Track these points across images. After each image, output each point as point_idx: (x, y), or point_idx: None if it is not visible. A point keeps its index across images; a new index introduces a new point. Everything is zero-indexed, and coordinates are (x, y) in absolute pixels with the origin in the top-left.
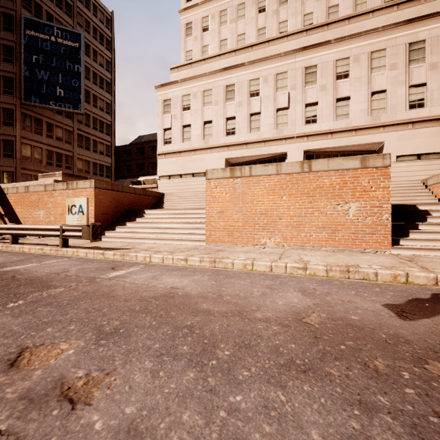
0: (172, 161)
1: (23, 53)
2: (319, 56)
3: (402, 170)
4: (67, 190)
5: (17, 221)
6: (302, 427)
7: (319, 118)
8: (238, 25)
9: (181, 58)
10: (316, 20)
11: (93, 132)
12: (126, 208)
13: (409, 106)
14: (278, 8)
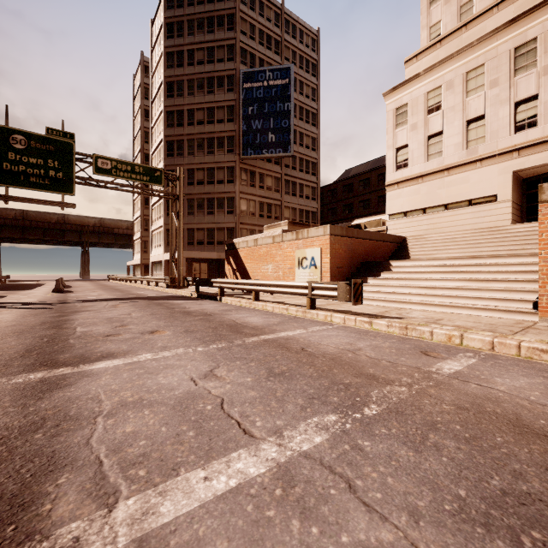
0: (410, 192)
1: (241, 109)
2: None
3: None
4: (296, 240)
5: (247, 276)
6: None
7: None
8: None
9: (422, 40)
10: None
11: (299, 175)
12: (361, 259)
13: None
14: None
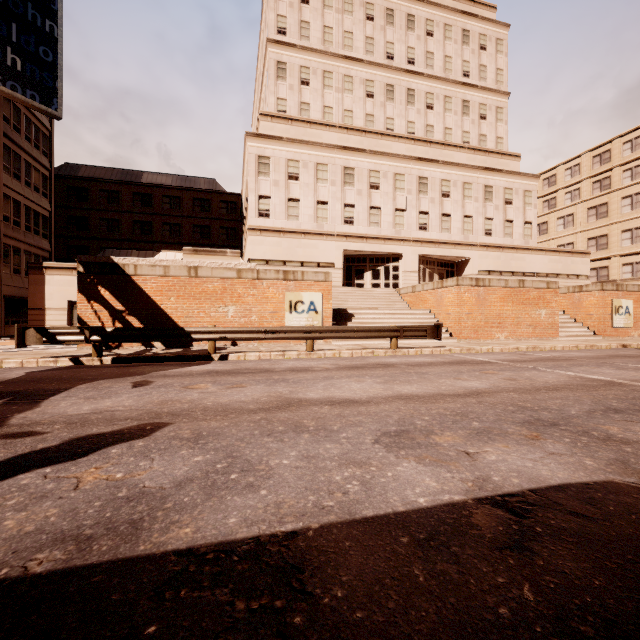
0: (273, 242)
1: None
2: (429, 170)
3: None
4: (284, 280)
5: (166, 322)
6: None
7: (429, 227)
8: (345, 98)
9: (270, 103)
10: (417, 132)
11: (25, 145)
12: None
13: (484, 233)
14: (385, 102)
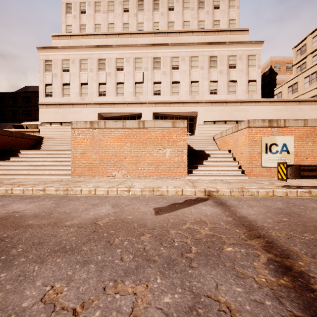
0: (53, 111)
1: None
2: (162, 52)
3: (206, 130)
4: None
5: None
6: (34, 281)
7: (162, 92)
8: (109, 16)
9: (62, 29)
10: (161, 28)
11: None
12: (0, 149)
13: (210, 93)
14: (137, 12)
